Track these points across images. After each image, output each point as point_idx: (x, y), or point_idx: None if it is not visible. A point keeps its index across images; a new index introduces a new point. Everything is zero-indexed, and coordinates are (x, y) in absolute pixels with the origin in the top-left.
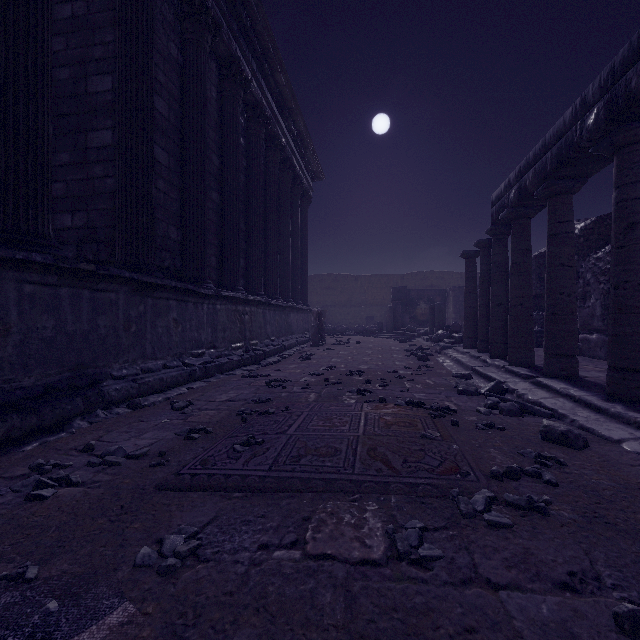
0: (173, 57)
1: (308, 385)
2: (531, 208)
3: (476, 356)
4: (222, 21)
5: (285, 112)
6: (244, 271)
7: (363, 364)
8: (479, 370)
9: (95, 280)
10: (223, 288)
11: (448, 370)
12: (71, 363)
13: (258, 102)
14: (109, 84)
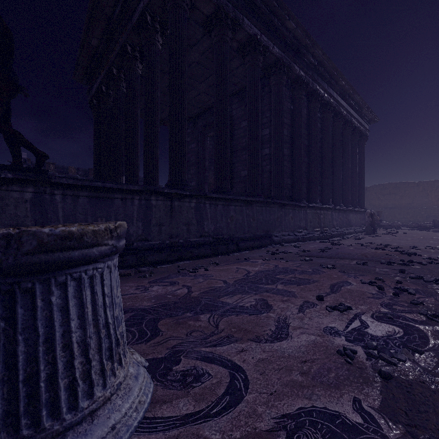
0: (289, 109)
1: (351, 245)
2: None
3: None
4: (309, 80)
5: (345, 96)
6: (320, 192)
7: (395, 243)
8: None
9: (270, 204)
10: (309, 202)
11: None
12: (265, 230)
13: (328, 102)
14: (268, 131)
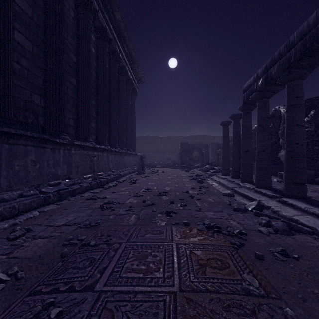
0: None
1: (130, 207)
2: (271, 91)
3: (232, 181)
4: None
5: (121, 39)
6: (95, 130)
7: (167, 186)
8: (238, 190)
9: None
10: (78, 139)
11: (217, 190)
12: None
13: (103, 27)
14: None
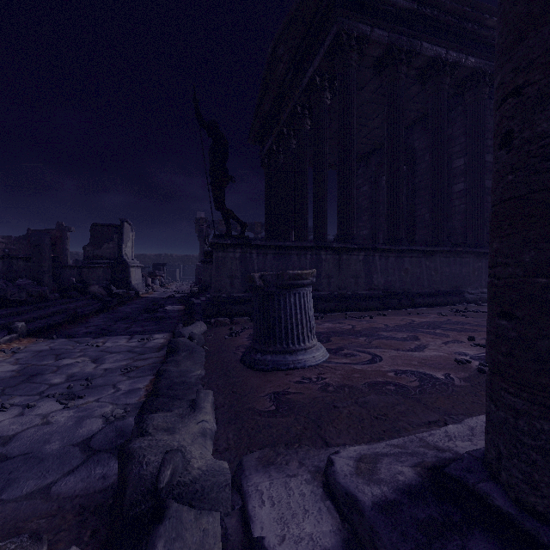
0: None
1: None
2: None
3: None
4: None
5: None
6: None
7: None
8: None
9: (461, 254)
10: None
11: None
12: (453, 285)
13: None
14: (462, 162)
